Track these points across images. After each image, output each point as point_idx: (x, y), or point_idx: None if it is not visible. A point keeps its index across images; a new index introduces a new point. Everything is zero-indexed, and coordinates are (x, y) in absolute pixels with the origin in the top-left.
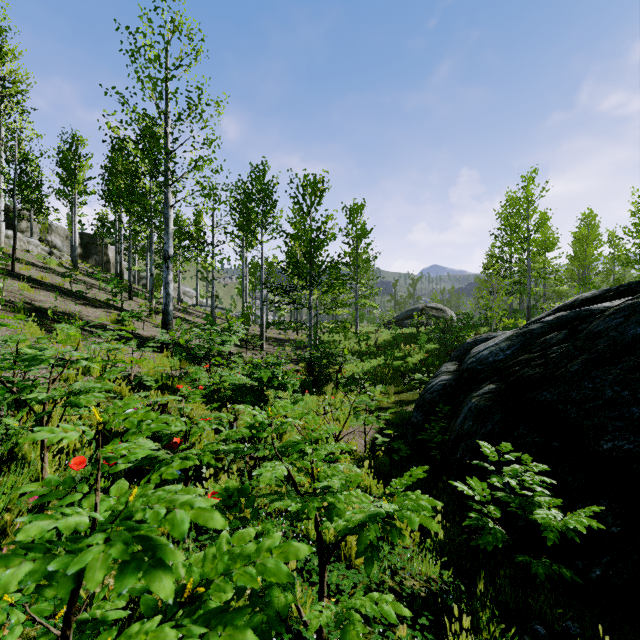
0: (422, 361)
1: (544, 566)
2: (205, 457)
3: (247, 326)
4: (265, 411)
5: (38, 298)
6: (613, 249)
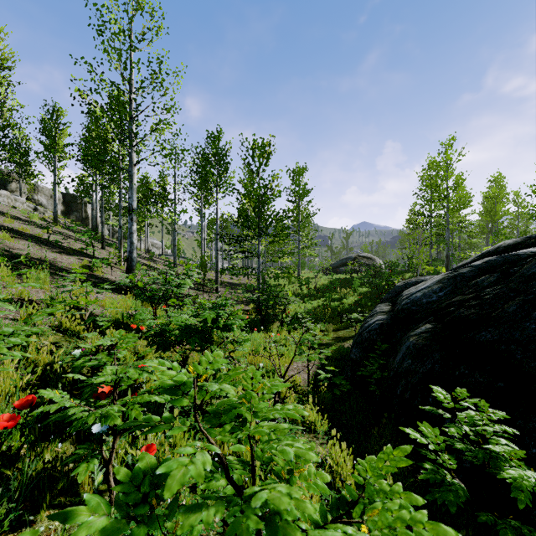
0: (356, 302)
1: (512, 529)
2: (133, 411)
3: (204, 272)
4: (212, 351)
5: (17, 246)
6: (517, 207)
